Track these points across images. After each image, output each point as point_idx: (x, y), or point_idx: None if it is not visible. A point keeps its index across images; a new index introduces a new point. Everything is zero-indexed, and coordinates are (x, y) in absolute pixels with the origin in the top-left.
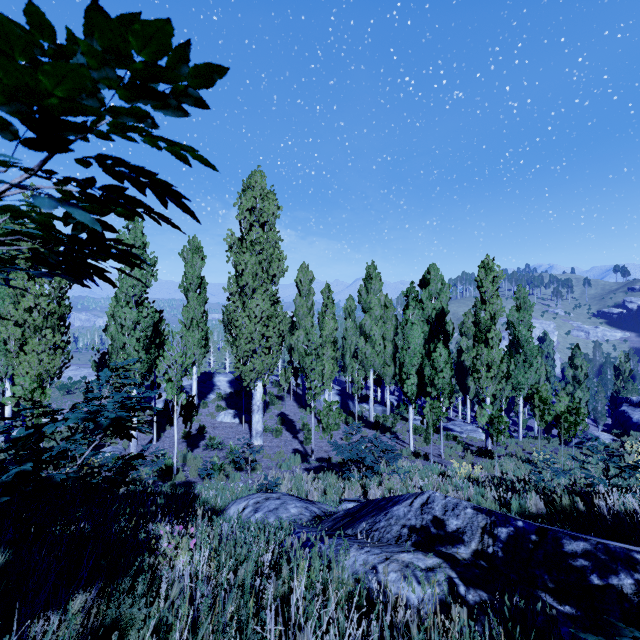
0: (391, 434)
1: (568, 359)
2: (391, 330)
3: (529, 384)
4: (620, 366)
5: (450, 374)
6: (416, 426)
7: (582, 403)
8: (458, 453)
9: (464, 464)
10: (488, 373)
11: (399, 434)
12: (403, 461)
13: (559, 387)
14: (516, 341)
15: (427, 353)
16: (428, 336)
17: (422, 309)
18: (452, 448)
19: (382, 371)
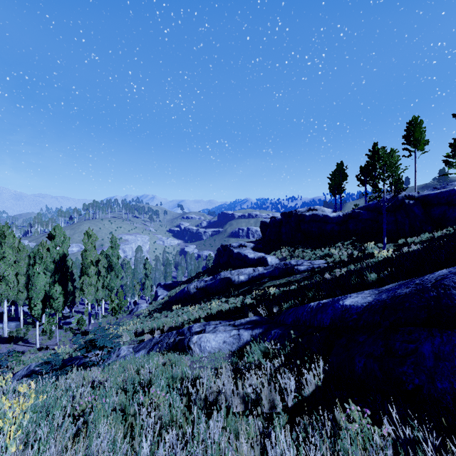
0: (23, 341)
1: (143, 265)
2: (24, 267)
3: (117, 286)
4: (167, 264)
5: (63, 299)
6: (44, 330)
7: (149, 286)
8: (70, 338)
9: (62, 346)
10: (89, 290)
11: (30, 339)
12: (30, 356)
13: (136, 282)
14: (111, 265)
15: (53, 281)
16: (54, 270)
17: (50, 253)
18: (66, 337)
19: (16, 297)
